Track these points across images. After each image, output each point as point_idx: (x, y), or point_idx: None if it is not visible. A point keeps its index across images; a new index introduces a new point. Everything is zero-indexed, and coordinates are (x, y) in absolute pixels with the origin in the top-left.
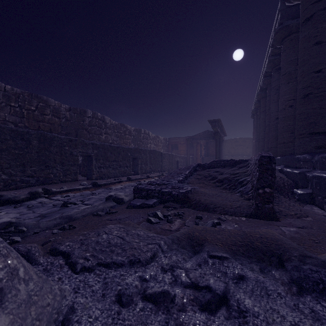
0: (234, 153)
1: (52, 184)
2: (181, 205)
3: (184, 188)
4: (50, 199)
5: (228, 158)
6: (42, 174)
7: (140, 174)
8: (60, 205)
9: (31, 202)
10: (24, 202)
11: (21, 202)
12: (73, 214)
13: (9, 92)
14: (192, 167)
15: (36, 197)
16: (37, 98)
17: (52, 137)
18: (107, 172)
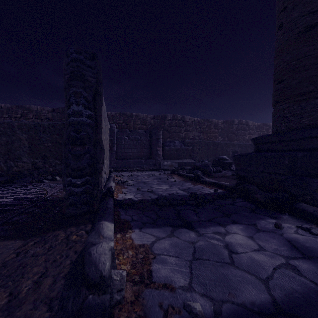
0: None
1: None
2: None
3: None
4: None
5: None
6: None
7: None
8: None
9: None
10: None
11: None
12: None
13: (196, 121)
14: None
15: None
16: (207, 120)
17: (218, 143)
18: None
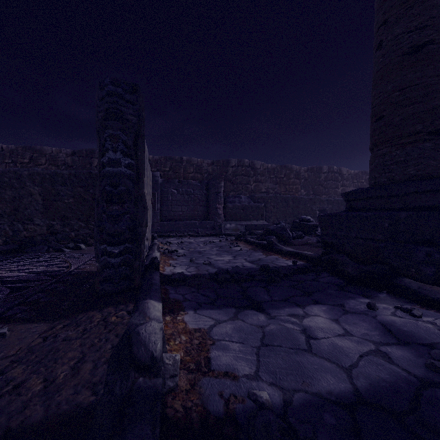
0: None
1: None
2: None
3: None
4: None
5: None
6: None
7: None
8: None
9: None
10: None
11: None
12: None
13: (270, 168)
14: None
15: None
16: (285, 167)
17: (299, 198)
18: None
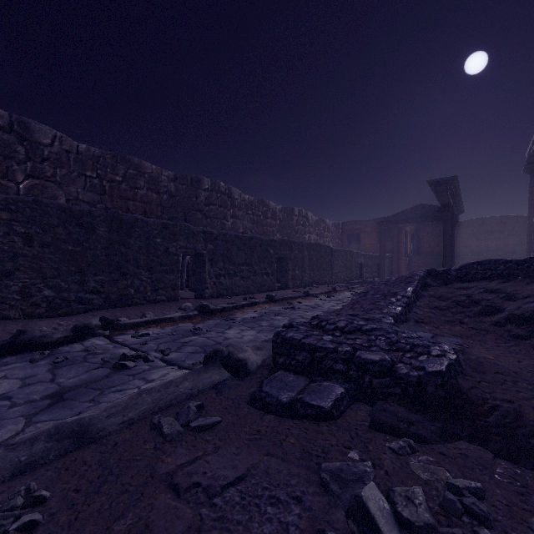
0: (477, 248)
1: (132, 306)
2: (437, 424)
3: (431, 350)
4: (111, 341)
5: (466, 257)
6: (114, 288)
7: (292, 288)
8: (117, 360)
9: (72, 348)
10: (61, 346)
11: (54, 347)
12: (98, 416)
13: (84, 154)
14: (417, 278)
15: (86, 336)
16: (125, 161)
17: (132, 220)
18: (232, 285)
